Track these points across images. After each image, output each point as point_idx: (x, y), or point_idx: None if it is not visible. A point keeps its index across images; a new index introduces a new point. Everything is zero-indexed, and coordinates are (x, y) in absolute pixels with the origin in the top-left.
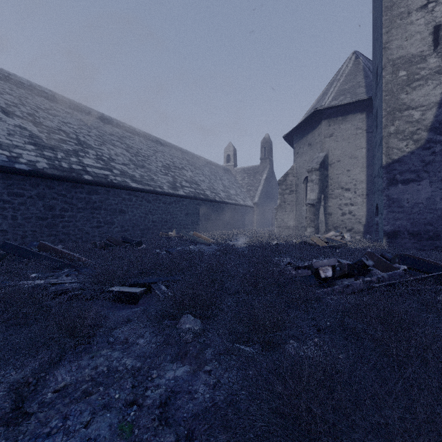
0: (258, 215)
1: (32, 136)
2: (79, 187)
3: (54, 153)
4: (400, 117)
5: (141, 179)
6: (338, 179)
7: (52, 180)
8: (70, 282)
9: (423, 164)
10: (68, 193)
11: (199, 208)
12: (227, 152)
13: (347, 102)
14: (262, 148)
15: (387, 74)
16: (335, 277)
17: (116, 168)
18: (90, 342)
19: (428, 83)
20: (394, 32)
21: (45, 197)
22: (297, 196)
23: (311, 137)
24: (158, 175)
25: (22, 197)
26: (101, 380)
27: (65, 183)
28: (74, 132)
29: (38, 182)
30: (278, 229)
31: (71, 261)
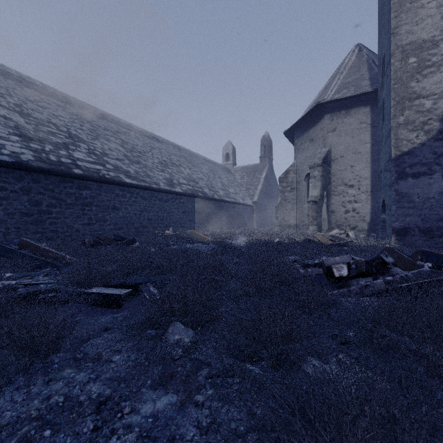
0: (258, 214)
1: (18, 127)
2: (68, 182)
3: (41, 145)
4: (410, 107)
5: (136, 175)
6: (341, 175)
7: (38, 173)
8: (46, 282)
9: (434, 156)
10: (56, 187)
11: (197, 206)
12: (226, 150)
13: (351, 95)
14: (262, 147)
15: (395, 61)
16: (349, 277)
17: (109, 163)
18: (51, 359)
19: (440, 70)
20: (403, 16)
21: (31, 192)
22: (298, 194)
23: (313, 132)
24: (154, 172)
25: (4, 191)
26: (51, 417)
27: (52, 177)
28: (65, 126)
29: (22, 175)
30: (279, 228)
31: (54, 259)
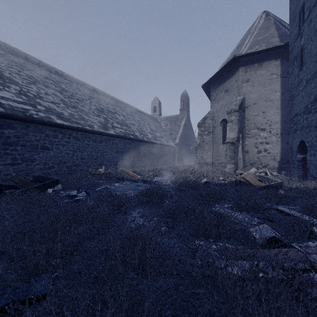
0: (179, 153)
1: None
2: None
3: None
4: None
5: (70, 117)
6: (254, 120)
7: None
8: None
9: None
10: None
11: (129, 147)
12: (154, 104)
13: (265, 48)
14: (181, 101)
15: None
16: None
17: (41, 104)
18: None
19: None
20: None
21: None
22: (214, 137)
23: (228, 83)
24: (90, 116)
25: None
26: None
27: None
28: None
29: None
30: (198, 165)
31: None
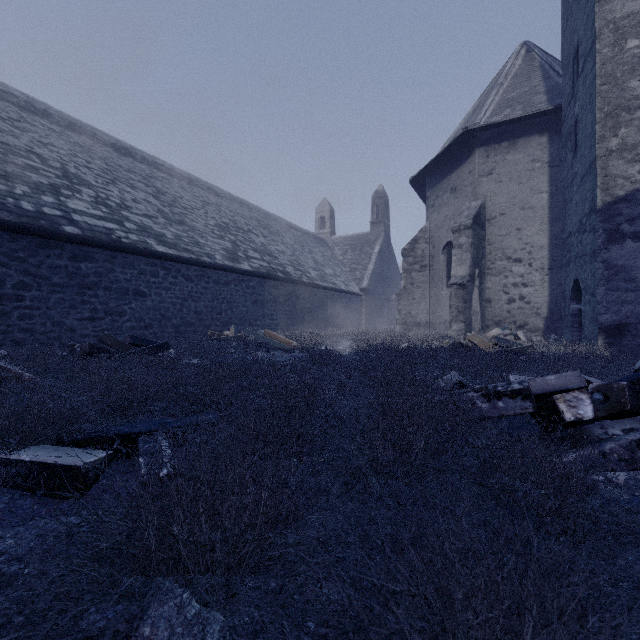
0: (368, 307)
1: None
2: (55, 247)
3: (8, 185)
4: (628, 122)
5: (177, 241)
6: (501, 243)
7: None
8: None
9: None
10: (32, 255)
11: (275, 294)
12: (320, 213)
13: (519, 116)
14: (374, 207)
15: (604, 46)
16: None
17: (131, 220)
18: None
19: None
20: None
21: None
22: (432, 274)
23: (457, 177)
24: (207, 238)
25: None
26: None
27: (25, 237)
28: (59, 159)
29: None
30: (402, 327)
31: (1, 380)
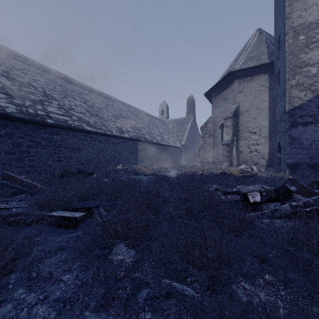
0: (185, 154)
1: (5, 87)
2: (43, 129)
3: (22, 101)
4: (300, 73)
5: (95, 124)
6: (246, 125)
7: (19, 122)
8: (18, 206)
9: (318, 110)
10: (33, 133)
11: (140, 148)
12: (162, 107)
13: (254, 65)
14: (188, 105)
15: (289, 38)
16: (260, 202)
17: (74, 115)
18: (7, 278)
19: None
20: (295, 4)
21: (13, 136)
22: (214, 139)
23: (226, 93)
24: (108, 122)
25: None
26: None
27: (30, 125)
28: (42, 87)
29: (7, 124)
30: (200, 164)
31: (29, 188)
